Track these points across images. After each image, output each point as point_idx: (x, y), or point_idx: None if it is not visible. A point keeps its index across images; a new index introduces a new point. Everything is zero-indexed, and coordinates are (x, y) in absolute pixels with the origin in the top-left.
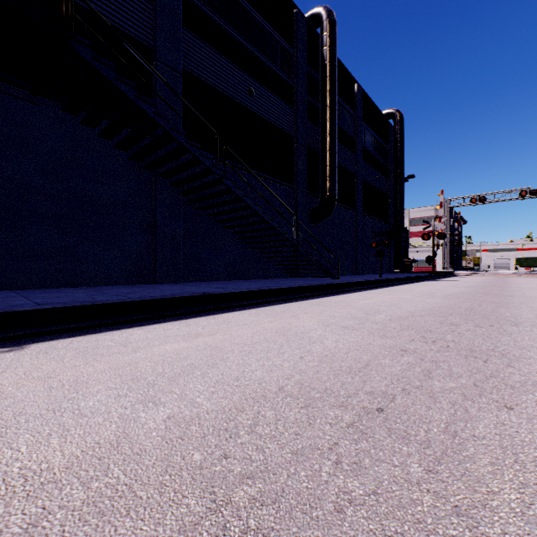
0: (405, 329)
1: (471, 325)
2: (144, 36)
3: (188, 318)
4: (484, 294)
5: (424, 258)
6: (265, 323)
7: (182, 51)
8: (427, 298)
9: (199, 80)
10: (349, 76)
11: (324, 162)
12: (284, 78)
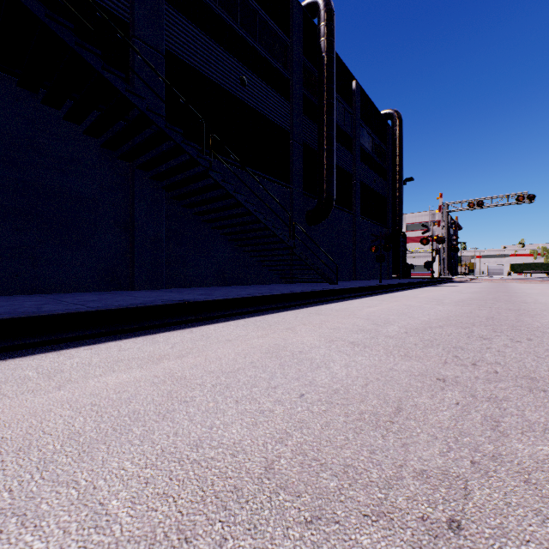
0: (429, 345)
1: (506, 338)
2: (120, 8)
3: (158, 332)
4: (495, 301)
5: (421, 263)
6: (254, 338)
7: (165, 30)
8: (437, 305)
9: (184, 64)
10: (347, 72)
11: (321, 160)
12: (278, 69)
